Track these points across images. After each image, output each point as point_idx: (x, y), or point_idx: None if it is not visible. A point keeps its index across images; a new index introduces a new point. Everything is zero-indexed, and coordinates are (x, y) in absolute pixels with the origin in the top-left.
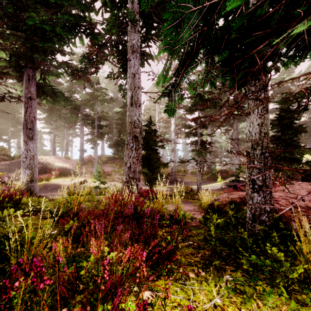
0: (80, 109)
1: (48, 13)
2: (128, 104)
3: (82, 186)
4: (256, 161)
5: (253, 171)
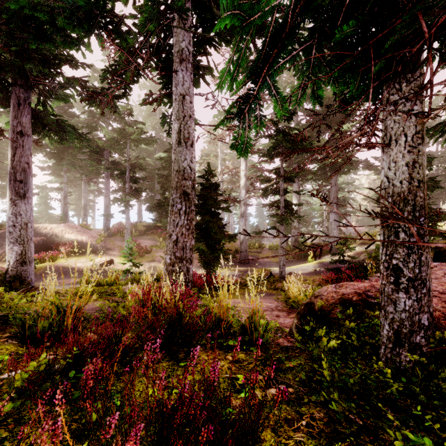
0: (105, 153)
1: (49, 0)
2: (173, 142)
3: (85, 278)
4: (403, 233)
5: (396, 251)
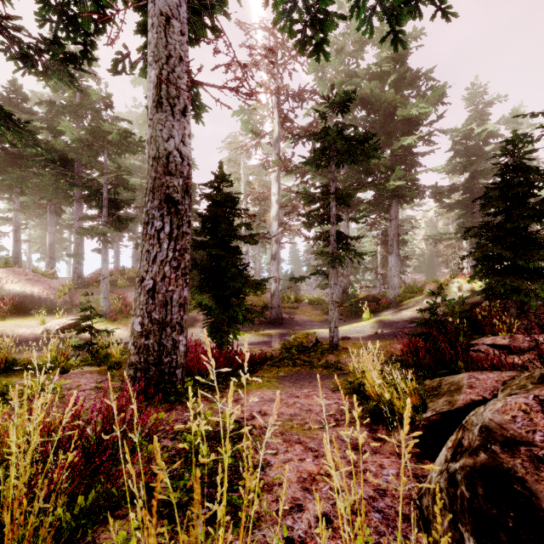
0: (75, 167)
1: None
2: (148, 105)
3: None
4: None
5: None
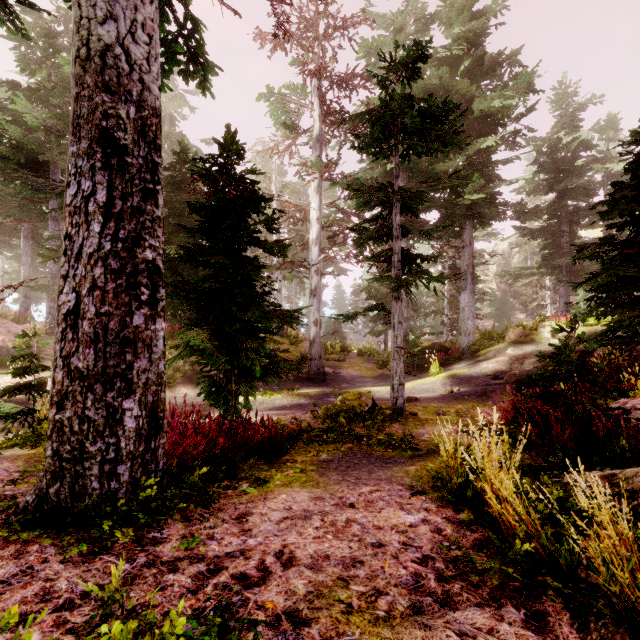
0: (50, 173)
1: None
2: None
3: None
4: None
5: None
